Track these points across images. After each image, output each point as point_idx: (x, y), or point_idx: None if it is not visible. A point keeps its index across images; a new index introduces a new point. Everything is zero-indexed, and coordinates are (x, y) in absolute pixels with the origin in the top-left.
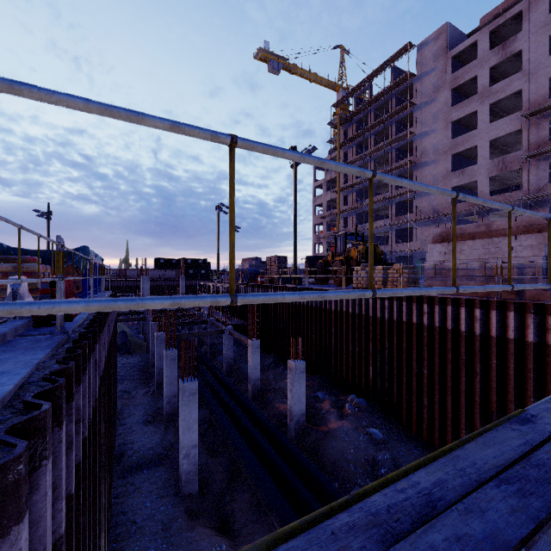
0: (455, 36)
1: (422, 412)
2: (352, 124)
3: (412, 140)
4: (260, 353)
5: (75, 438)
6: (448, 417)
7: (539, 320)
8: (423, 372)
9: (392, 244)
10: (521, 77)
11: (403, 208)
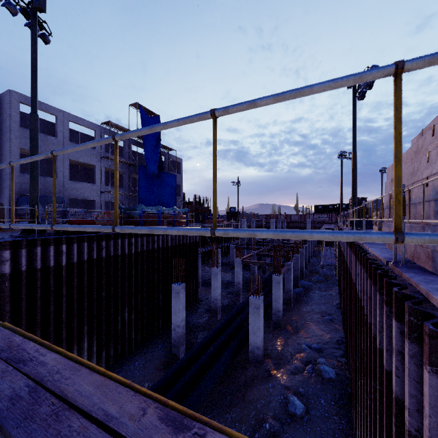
0: None
1: None
2: None
3: None
4: (334, 295)
5: (4, 265)
6: None
7: None
8: None
9: None
10: None
11: None
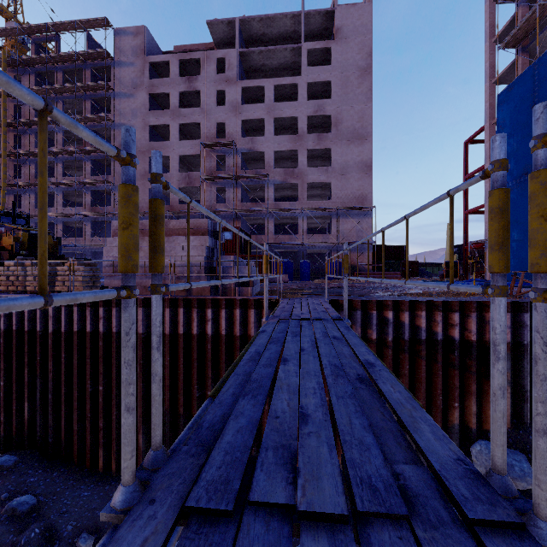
0: (152, 45)
1: (98, 438)
2: (29, 73)
3: (111, 127)
4: None
5: None
6: None
7: (201, 313)
8: (99, 389)
9: (86, 238)
10: (201, 112)
11: (101, 199)
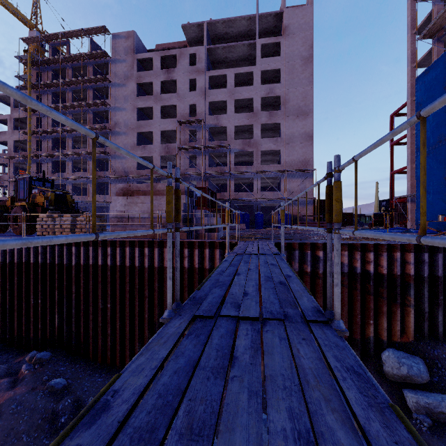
0: (139, 45)
1: (107, 341)
2: (48, 70)
3: (108, 110)
4: None
5: None
6: (127, 337)
7: (180, 252)
8: (107, 306)
9: (90, 195)
10: (177, 96)
11: (100, 165)
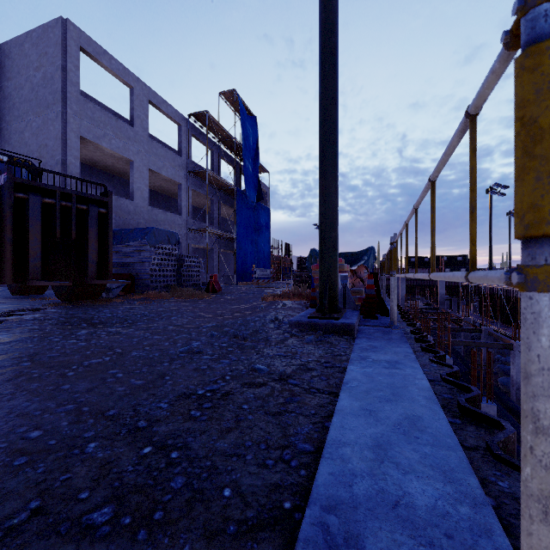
0: None
1: None
2: None
3: None
4: None
5: None
6: None
7: None
8: None
9: None
10: None
11: None
